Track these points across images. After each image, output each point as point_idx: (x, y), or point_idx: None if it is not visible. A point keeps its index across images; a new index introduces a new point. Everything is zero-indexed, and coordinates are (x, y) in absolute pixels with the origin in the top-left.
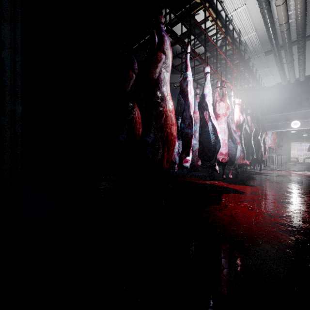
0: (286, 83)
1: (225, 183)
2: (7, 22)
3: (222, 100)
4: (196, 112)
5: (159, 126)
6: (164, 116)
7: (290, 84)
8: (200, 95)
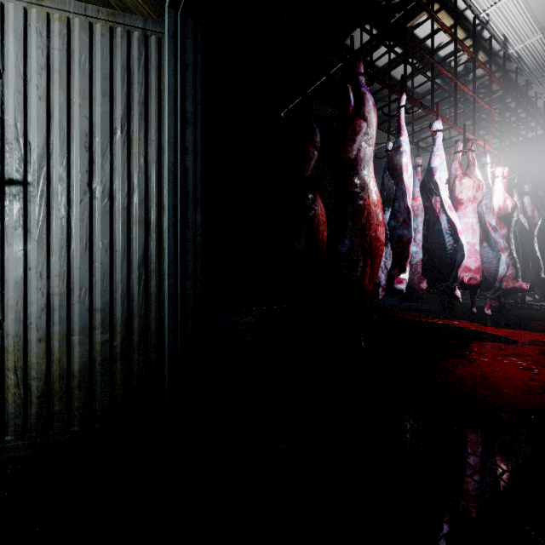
0: None
1: (475, 324)
2: (191, 125)
3: (465, 174)
4: (416, 197)
5: (357, 228)
6: (365, 213)
7: None
8: (423, 162)
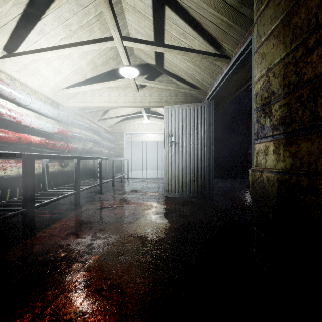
0: None
1: None
2: (211, 125)
3: None
4: None
5: None
6: None
7: None
8: None
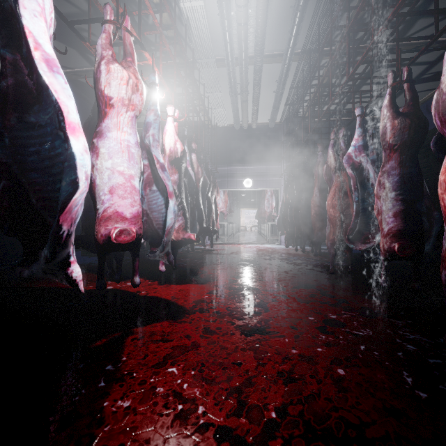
0: (239, 126)
1: (149, 282)
2: None
3: (117, 63)
4: None
5: None
6: None
7: (243, 130)
8: None
